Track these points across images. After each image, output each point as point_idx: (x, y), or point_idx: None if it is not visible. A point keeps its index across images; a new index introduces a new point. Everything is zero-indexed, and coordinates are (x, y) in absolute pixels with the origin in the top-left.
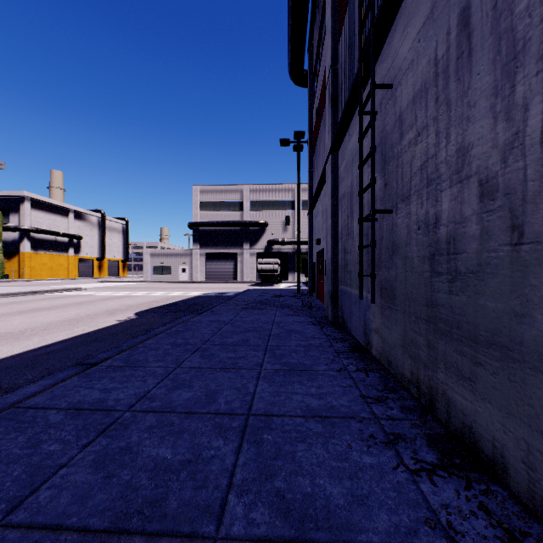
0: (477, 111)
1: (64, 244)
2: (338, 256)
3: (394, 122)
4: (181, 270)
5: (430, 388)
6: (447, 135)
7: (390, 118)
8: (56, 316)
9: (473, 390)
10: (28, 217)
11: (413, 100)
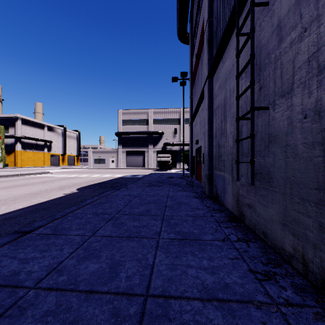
0: None
1: (42, 146)
2: (212, 150)
3: (270, 33)
4: (111, 161)
5: (324, 270)
6: None
7: (266, 31)
8: (25, 190)
9: None
10: (20, 129)
11: (297, 2)
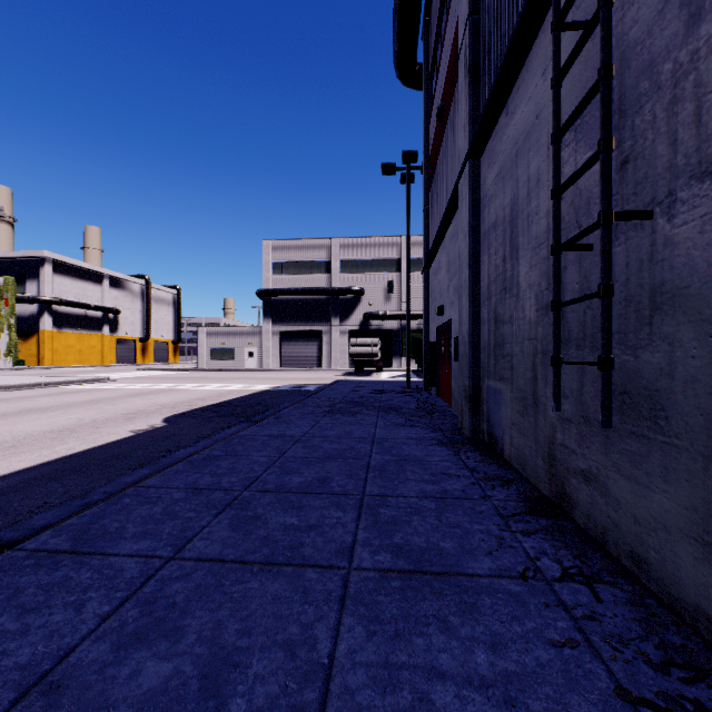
0: None
1: (97, 320)
2: (480, 330)
3: (659, 5)
4: (248, 354)
5: None
6: None
7: (644, 4)
8: (46, 422)
9: None
10: (49, 285)
11: None
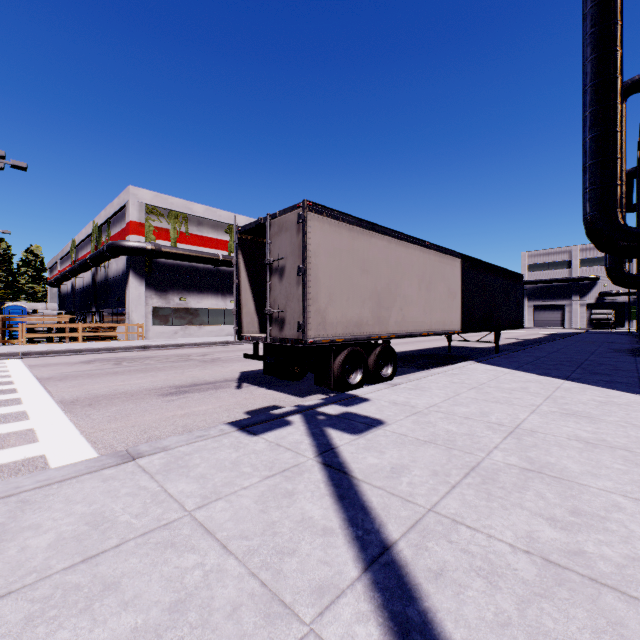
0: None
1: None
2: None
3: None
4: None
5: None
6: None
7: None
8: (514, 334)
9: None
10: None
11: None
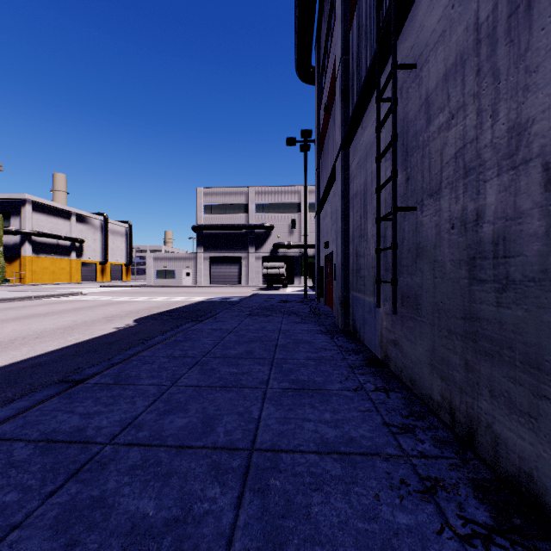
0: (540, 76)
1: (66, 248)
2: (349, 260)
3: (418, 107)
4: (185, 274)
5: (469, 417)
6: (494, 112)
7: (414, 103)
8: (51, 323)
9: (533, 429)
10: (29, 220)
11: (445, 77)
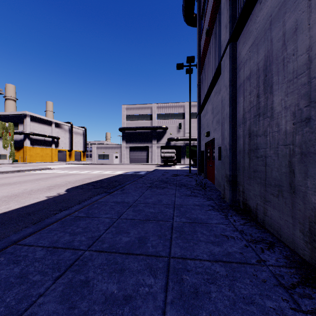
0: None
1: (49, 142)
2: (236, 142)
3: None
4: (115, 157)
5: None
6: None
7: None
8: (7, 190)
9: None
10: (28, 126)
11: None
